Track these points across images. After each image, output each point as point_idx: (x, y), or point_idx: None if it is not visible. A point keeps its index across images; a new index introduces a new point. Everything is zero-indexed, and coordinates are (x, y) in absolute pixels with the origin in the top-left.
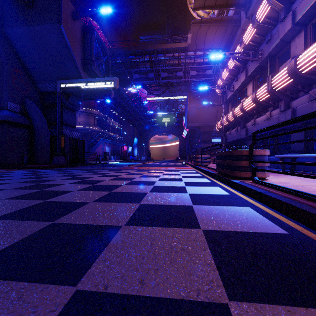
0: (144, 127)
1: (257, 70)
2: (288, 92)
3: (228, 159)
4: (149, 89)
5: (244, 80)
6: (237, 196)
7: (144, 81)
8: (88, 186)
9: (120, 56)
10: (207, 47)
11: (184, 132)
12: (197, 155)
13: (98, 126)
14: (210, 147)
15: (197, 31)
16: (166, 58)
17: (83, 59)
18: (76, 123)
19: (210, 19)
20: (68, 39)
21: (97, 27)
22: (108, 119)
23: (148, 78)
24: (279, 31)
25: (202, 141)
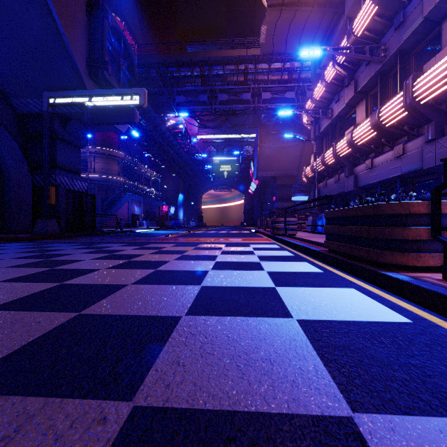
0: (194, 177)
1: (375, 80)
2: (444, 105)
3: (366, 223)
4: (201, 118)
5: (352, 98)
6: (445, 331)
7: (193, 106)
8: (40, 289)
9: (155, 66)
10: (290, 50)
11: (252, 185)
12: (277, 218)
13: (125, 175)
14: (304, 203)
15: (275, 21)
16: (226, 71)
17: (89, 60)
18: (89, 170)
19: (297, 0)
20: (61, 20)
21: (121, 26)
22: (140, 166)
23: (199, 102)
24: (423, 3)
25: (279, 199)
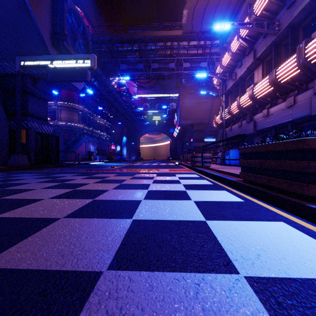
0: (134, 125)
1: (270, 49)
2: None
3: (287, 157)
4: (138, 81)
5: (251, 64)
6: None
7: (133, 72)
8: None
9: (105, 43)
10: (205, 30)
11: (175, 130)
12: (196, 153)
13: (83, 123)
14: (219, 142)
15: (194, 6)
16: (157, 47)
17: (53, 33)
18: (57, 119)
19: None
20: (29, 0)
21: (81, 14)
22: (95, 116)
23: (137, 69)
24: None
25: (195, 140)
